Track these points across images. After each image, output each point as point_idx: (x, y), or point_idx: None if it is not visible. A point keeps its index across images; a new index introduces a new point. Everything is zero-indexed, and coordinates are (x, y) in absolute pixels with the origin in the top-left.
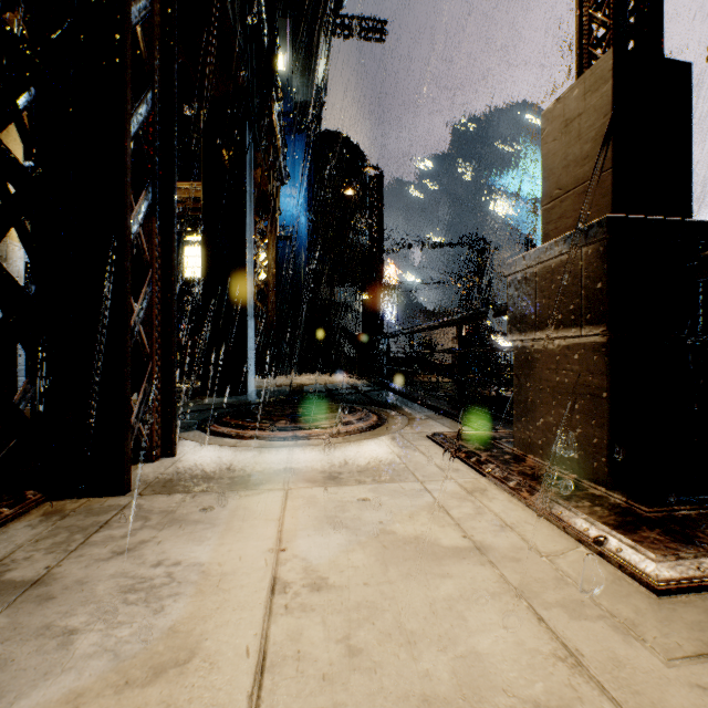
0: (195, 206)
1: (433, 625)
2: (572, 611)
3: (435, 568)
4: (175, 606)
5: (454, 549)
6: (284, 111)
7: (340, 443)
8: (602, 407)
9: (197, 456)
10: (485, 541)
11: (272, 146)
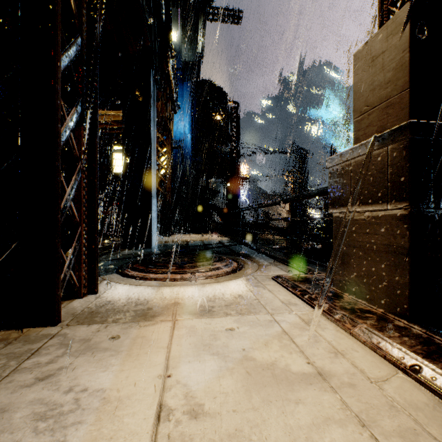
0: (119, 126)
1: None
2: (409, 440)
3: (289, 394)
4: (75, 436)
5: (301, 375)
6: (177, 67)
7: (212, 283)
8: (404, 261)
9: (113, 293)
10: (324, 367)
11: (168, 88)
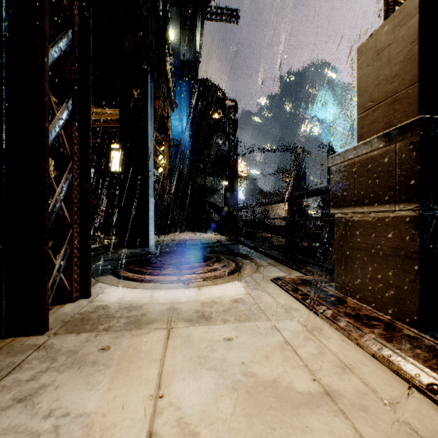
0: (116, 125)
1: None
2: None
3: (294, 419)
4: None
5: (307, 395)
6: (175, 66)
7: (210, 285)
8: (414, 266)
9: (106, 297)
10: (332, 385)
11: (166, 86)
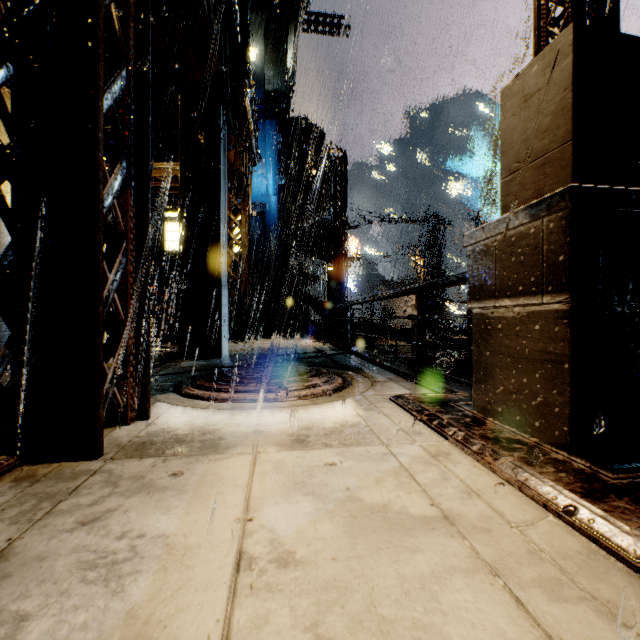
0: (174, 184)
1: (405, 609)
2: (550, 591)
3: (404, 540)
4: (135, 586)
5: (422, 518)
6: (256, 98)
7: (307, 405)
8: (564, 373)
9: (170, 418)
10: (453, 509)
11: (245, 129)
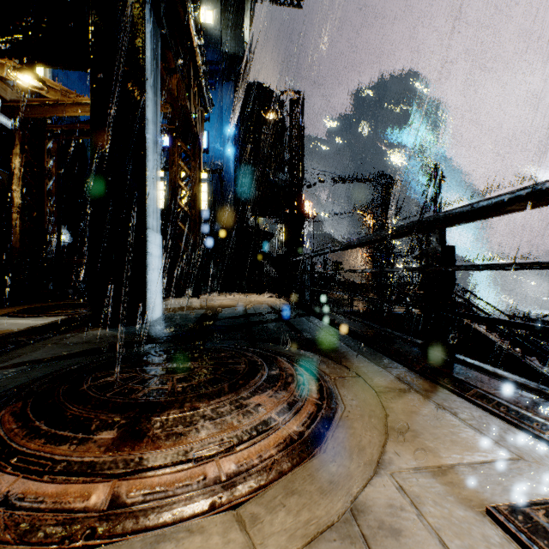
0: None
1: None
2: None
3: None
4: None
5: None
6: (214, 60)
7: None
8: None
9: None
10: None
11: (192, 64)
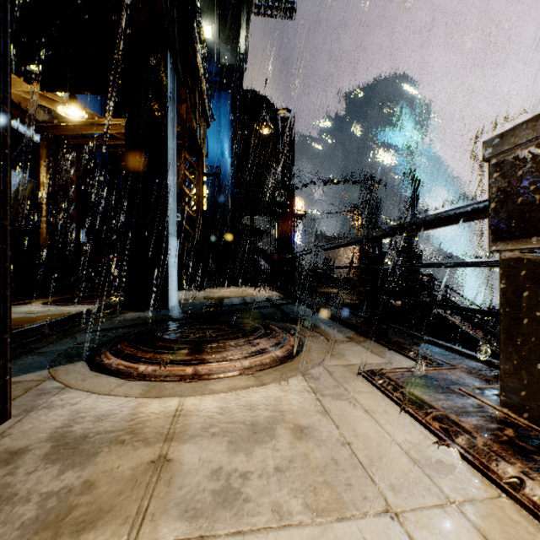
0: None
1: None
2: None
3: None
4: None
5: None
6: (212, 71)
7: (250, 386)
8: None
9: (39, 420)
10: None
11: (198, 88)
